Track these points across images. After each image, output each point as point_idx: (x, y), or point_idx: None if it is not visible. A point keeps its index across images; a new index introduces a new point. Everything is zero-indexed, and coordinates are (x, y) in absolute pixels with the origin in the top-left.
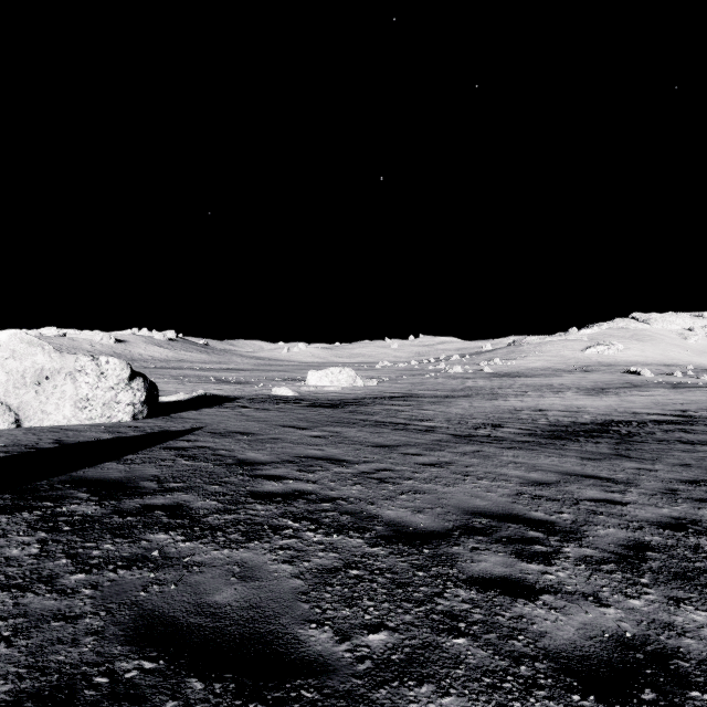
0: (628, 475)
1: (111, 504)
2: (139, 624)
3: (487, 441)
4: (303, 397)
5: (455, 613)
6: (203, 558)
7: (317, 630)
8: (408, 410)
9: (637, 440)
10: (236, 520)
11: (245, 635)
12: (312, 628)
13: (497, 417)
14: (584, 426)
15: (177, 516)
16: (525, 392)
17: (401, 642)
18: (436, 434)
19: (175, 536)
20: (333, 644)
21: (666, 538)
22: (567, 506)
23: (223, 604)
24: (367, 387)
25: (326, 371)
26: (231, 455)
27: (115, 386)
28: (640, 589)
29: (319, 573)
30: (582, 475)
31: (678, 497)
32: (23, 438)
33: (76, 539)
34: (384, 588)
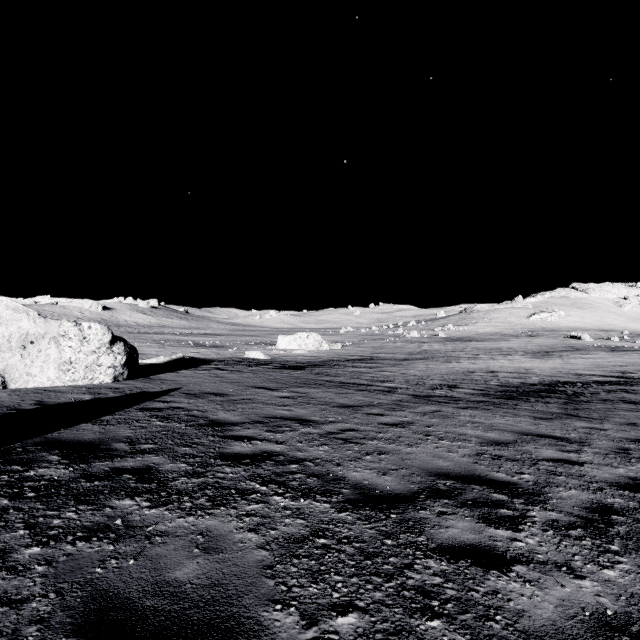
0: (580, 434)
1: (80, 467)
2: (90, 609)
3: (445, 401)
4: (273, 359)
5: (427, 589)
6: (167, 527)
7: (282, 612)
8: (370, 372)
9: (584, 400)
10: (204, 484)
11: (204, 621)
12: (276, 609)
13: (452, 378)
14: (533, 387)
15: (145, 480)
16: (476, 355)
17: (372, 626)
18: (397, 395)
19: (140, 502)
20: (299, 630)
21: (628, 500)
22: (527, 466)
23: (183, 582)
24: (332, 350)
25: (294, 336)
26: (203, 416)
27: (97, 349)
28: (612, 557)
29: (286, 543)
30: (537, 434)
31: (631, 457)
32: (7, 399)
33: (39, 507)
34: (353, 559)
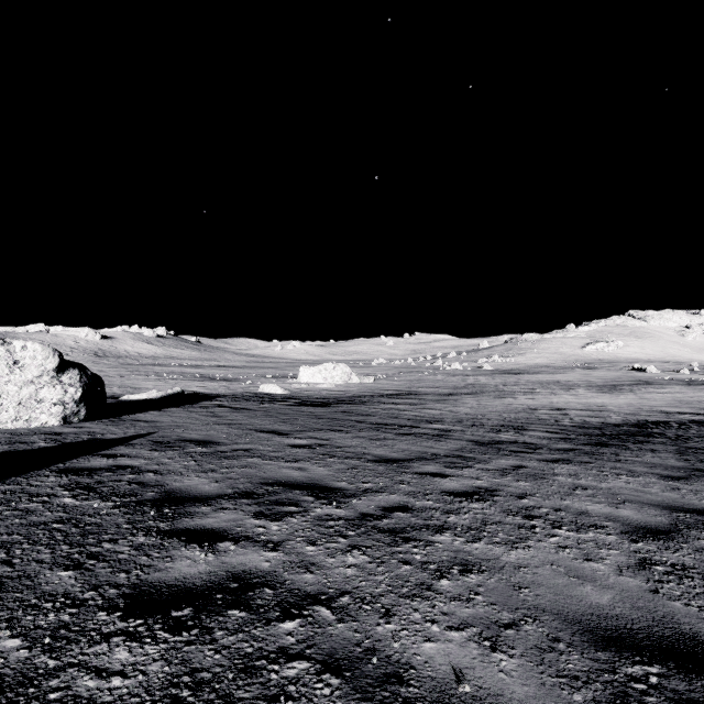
0: None
1: None
2: None
3: (520, 450)
4: (292, 394)
5: None
6: None
7: None
8: (410, 409)
9: (697, 446)
10: None
11: None
12: None
13: (514, 417)
14: (620, 429)
15: None
16: (533, 389)
17: None
18: (453, 441)
19: None
20: None
21: None
22: None
23: None
24: (363, 384)
25: (319, 367)
26: (158, 483)
27: (35, 379)
28: None
29: None
30: (695, 510)
31: None
32: None
33: None
34: None
